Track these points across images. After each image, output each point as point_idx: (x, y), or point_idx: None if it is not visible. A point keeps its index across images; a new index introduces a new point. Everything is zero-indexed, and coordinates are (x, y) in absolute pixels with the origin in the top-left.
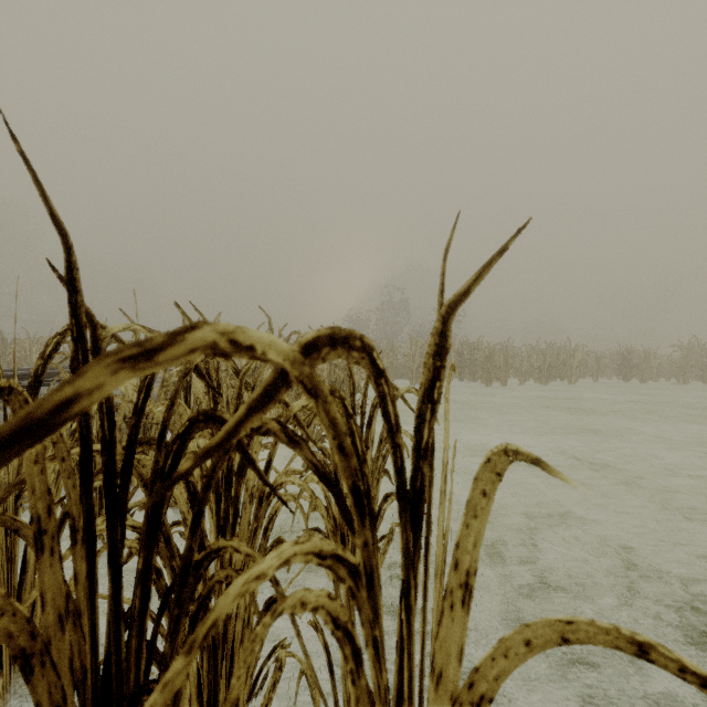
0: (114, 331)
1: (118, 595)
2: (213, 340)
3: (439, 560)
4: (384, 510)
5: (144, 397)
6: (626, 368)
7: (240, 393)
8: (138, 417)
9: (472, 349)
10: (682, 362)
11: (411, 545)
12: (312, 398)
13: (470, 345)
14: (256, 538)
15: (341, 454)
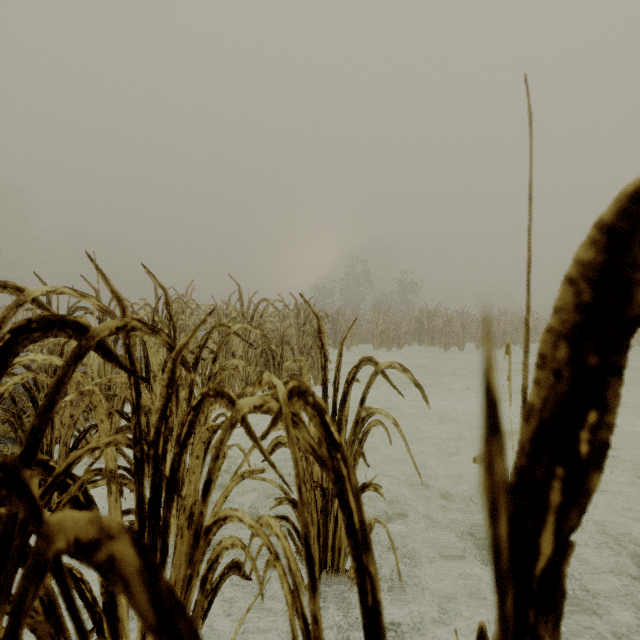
0: (35, 295)
1: None
2: None
3: None
4: None
5: None
6: None
7: (173, 378)
8: None
9: (431, 316)
10: None
11: None
12: None
13: (428, 312)
14: (191, 591)
15: None
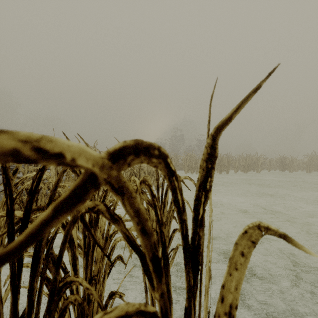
0: None
1: (16, 303)
2: (14, 148)
3: (206, 282)
4: (173, 236)
5: (36, 184)
6: (283, 165)
7: None
8: (32, 195)
9: None
10: (308, 163)
11: (192, 282)
12: (118, 195)
13: None
14: (104, 259)
15: (143, 235)
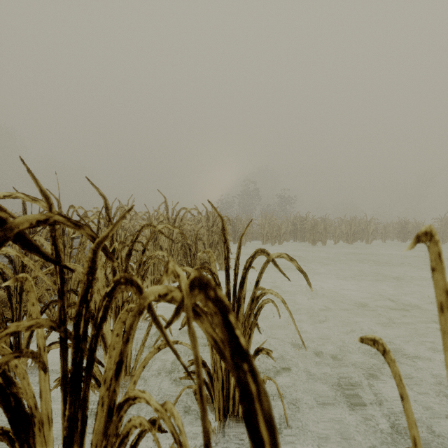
0: None
1: None
2: None
3: None
4: None
5: None
6: (404, 233)
7: (93, 267)
8: None
9: (302, 221)
10: (441, 229)
11: None
12: None
13: (301, 218)
14: None
15: None
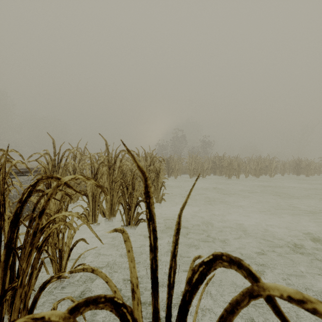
0: None
1: None
2: None
3: None
4: None
5: None
6: (298, 169)
7: None
8: None
9: (220, 159)
10: None
11: None
12: None
13: (219, 157)
14: None
15: None
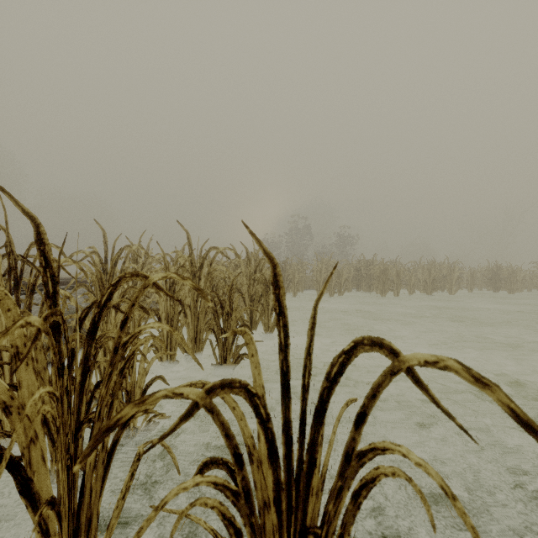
0: None
1: None
2: None
3: None
4: None
5: None
6: (496, 281)
7: None
8: None
9: (368, 265)
10: None
11: None
12: None
13: (366, 262)
14: None
15: None
